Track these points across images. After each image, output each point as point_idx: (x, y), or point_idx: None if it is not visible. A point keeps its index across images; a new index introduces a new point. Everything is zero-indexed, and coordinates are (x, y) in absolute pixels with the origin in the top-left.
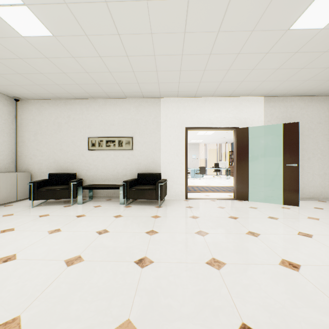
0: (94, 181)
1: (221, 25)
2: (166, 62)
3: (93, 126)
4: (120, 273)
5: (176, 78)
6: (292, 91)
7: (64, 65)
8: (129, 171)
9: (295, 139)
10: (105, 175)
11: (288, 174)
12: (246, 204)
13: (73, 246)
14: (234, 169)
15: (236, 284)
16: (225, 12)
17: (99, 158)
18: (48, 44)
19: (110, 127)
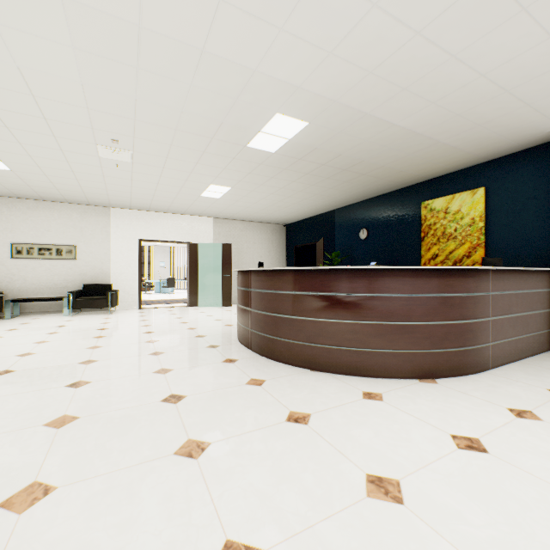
0: (21, 295)
1: (157, 188)
2: (117, 193)
3: (19, 230)
4: (89, 332)
5: (128, 200)
6: (232, 217)
7: (4, 179)
8: (71, 283)
9: (229, 256)
10: (37, 287)
11: (225, 283)
12: (194, 308)
13: (45, 331)
14: (188, 280)
15: (153, 328)
16: (157, 186)
17: (28, 267)
18: (0, 171)
19: (45, 233)
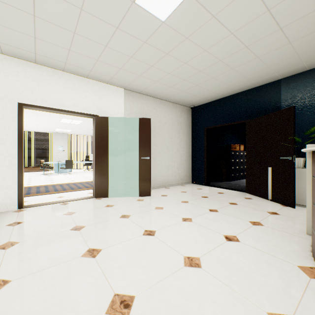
0: None
1: None
2: None
3: None
4: None
5: None
6: (147, 89)
7: None
8: None
9: (148, 133)
10: None
11: (143, 167)
12: (104, 202)
13: None
14: (93, 163)
15: None
16: None
17: None
18: None
19: None
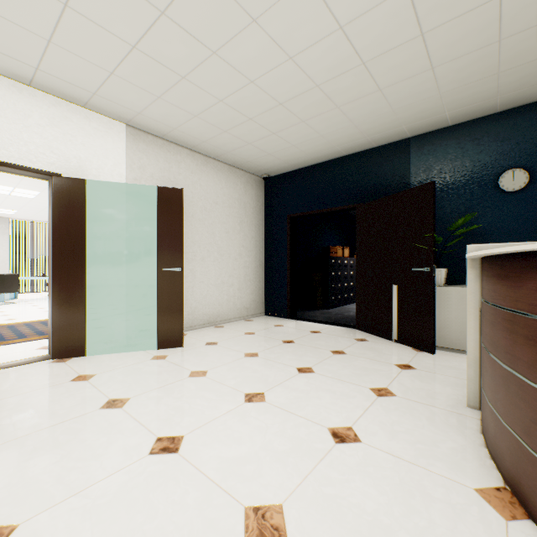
0: None
1: None
2: None
3: None
4: None
5: None
6: (177, 132)
7: None
8: None
9: (178, 220)
10: None
11: (167, 288)
12: (72, 368)
13: None
14: (50, 282)
15: None
16: None
17: None
18: None
19: None
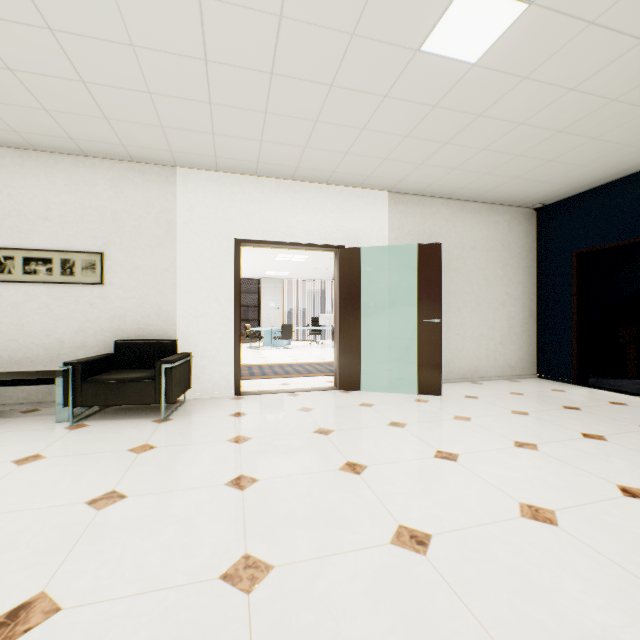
0: None
1: None
2: (169, 74)
3: None
4: None
5: (205, 123)
6: (433, 187)
7: None
8: (93, 337)
9: (437, 273)
10: (20, 348)
11: (426, 338)
12: (355, 398)
13: None
14: (336, 330)
15: (281, 635)
16: None
17: (2, 302)
18: None
19: (38, 225)
